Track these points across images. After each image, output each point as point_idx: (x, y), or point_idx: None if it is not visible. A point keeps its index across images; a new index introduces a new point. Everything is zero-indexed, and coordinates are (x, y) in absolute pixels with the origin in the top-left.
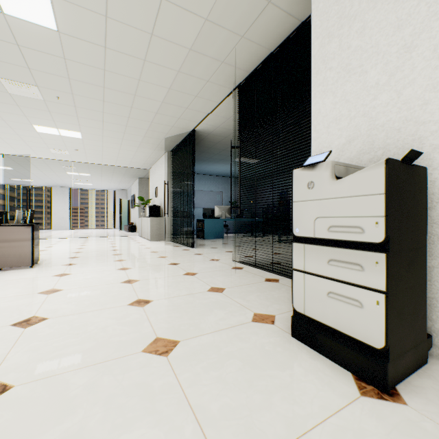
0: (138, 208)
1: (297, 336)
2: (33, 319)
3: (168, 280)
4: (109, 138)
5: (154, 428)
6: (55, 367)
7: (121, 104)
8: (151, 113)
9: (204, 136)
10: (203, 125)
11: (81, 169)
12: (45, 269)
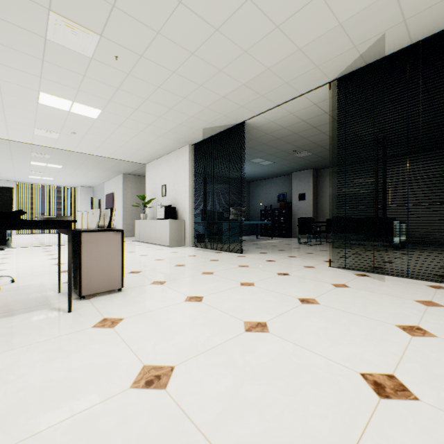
0: (121, 209)
1: None
2: (376, 379)
3: (346, 296)
4: (132, 122)
5: None
6: None
7: (192, 80)
8: (216, 96)
9: (246, 131)
10: (258, 118)
11: (55, 159)
12: (147, 292)
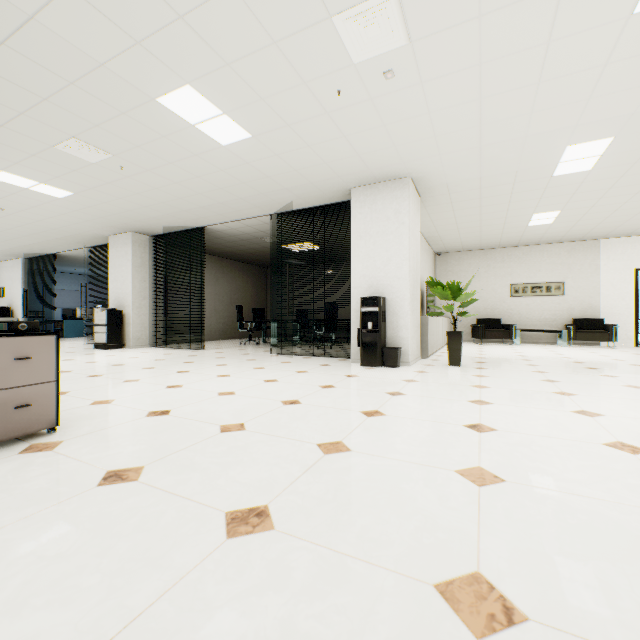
0: None
1: (95, 348)
2: None
3: None
4: None
5: None
6: None
7: None
8: (18, 245)
9: (65, 256)
10: (64, 253)
11: None
12: None
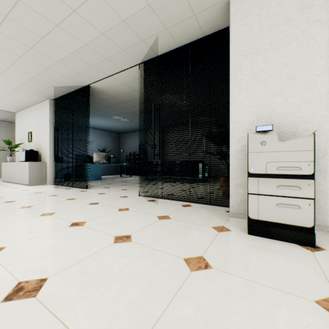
0: None
1: (254, 233)
2: (25, 285)
3: (114, 217)
4: None
5: (280, 308)
6: (147, 311)
7: (19, 41)
8: (52, 60)
9: (95, 93)
10: (99, 84)
11: None
12: None
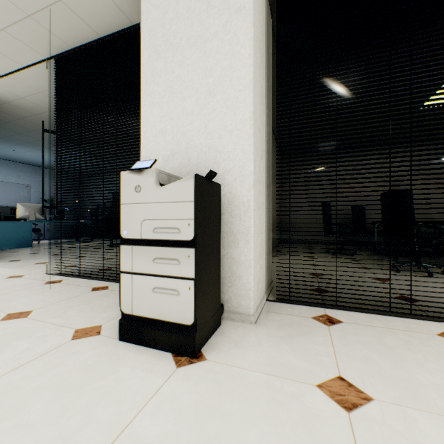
0: None
1: (125, 338)
2: None
3: None
4: None
5: None
6: None
7: None
8: None
9: None
10: None
11: None
12: None
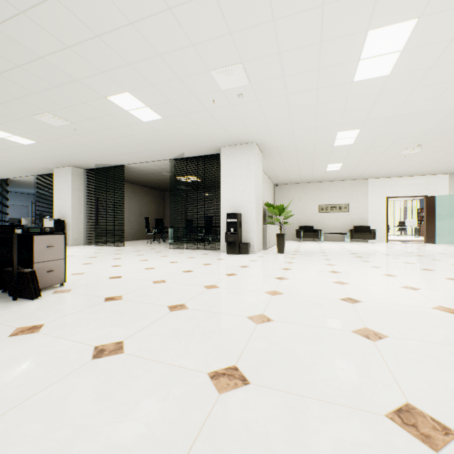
0: None
1: None
2: None
3: None
4: None
5: None
6: None
7: None
8: None
9: (15, 180)
10: (15, 178)
11: None
12: None
